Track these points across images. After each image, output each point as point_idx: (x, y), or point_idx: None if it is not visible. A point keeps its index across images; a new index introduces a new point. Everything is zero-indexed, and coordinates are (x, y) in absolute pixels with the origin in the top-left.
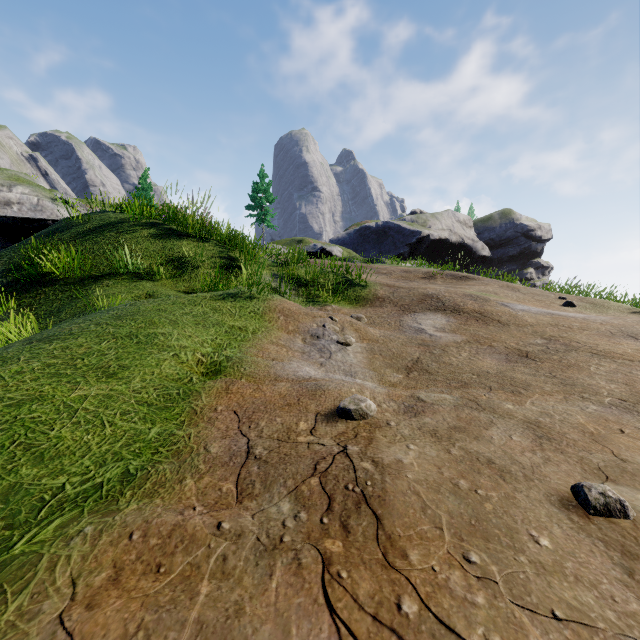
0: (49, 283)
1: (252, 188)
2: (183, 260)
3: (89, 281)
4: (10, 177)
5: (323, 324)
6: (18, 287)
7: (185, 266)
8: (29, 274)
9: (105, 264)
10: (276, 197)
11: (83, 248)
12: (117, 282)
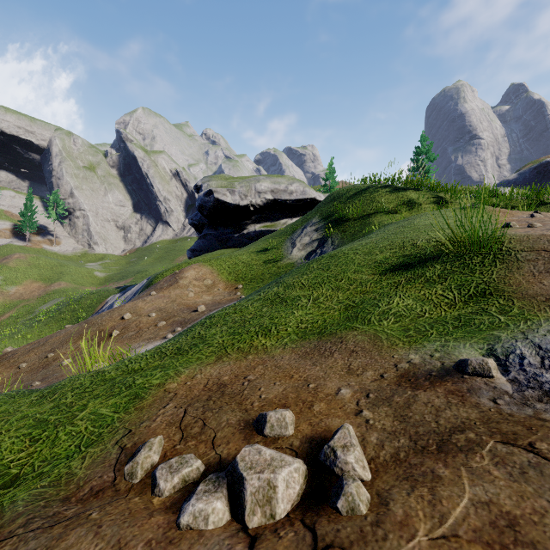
0: (346, 221)
1: (414, 152)
2: (411, 202)
3: (365, 217)
4: (288, 179)
5: (531, 214)
6: (333, 224)
7: (413, 205)
8: (335, 218)
9: (369, 209)
10: (437, 155)
11: (354, 204)
12: (381, 216)
